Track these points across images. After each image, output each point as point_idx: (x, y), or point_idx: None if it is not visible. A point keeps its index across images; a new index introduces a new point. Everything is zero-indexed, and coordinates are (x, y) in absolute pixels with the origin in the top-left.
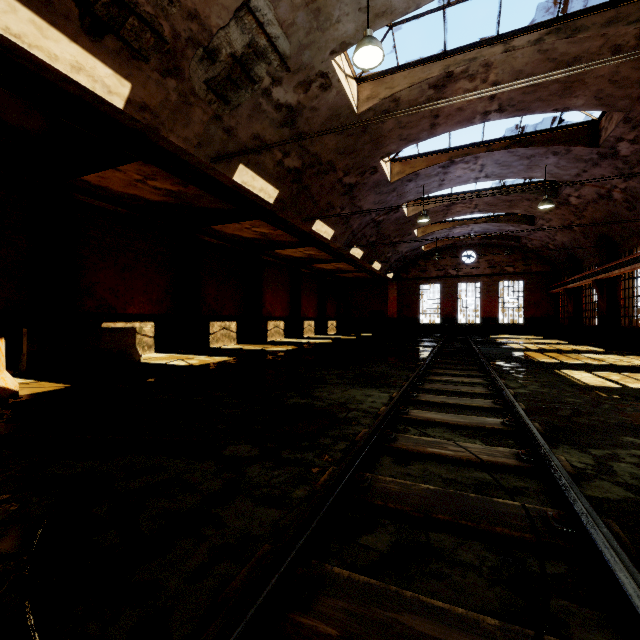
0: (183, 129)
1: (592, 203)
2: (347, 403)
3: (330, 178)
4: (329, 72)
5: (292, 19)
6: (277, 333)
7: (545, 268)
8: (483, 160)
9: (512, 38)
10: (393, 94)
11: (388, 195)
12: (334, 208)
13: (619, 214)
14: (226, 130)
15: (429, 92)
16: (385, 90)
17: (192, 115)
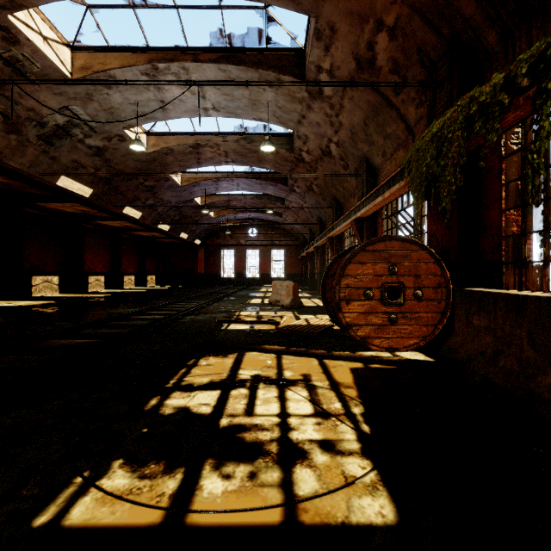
0: (20, 158)
1: (299, 211)
2: (122, 312)
3: (134, 182)
4: (124, 135)
5: (96, 114)
6: (98, 285)
7: (296, 243)
8: (237, 181)
9: (226, 136)
10: (168, 147)
11: (182, 192)
12: (140, 199)
13: (310, 218)
14: (51, 158)
15: (190, 149)
16: (164, 143)
17: (27, 151)
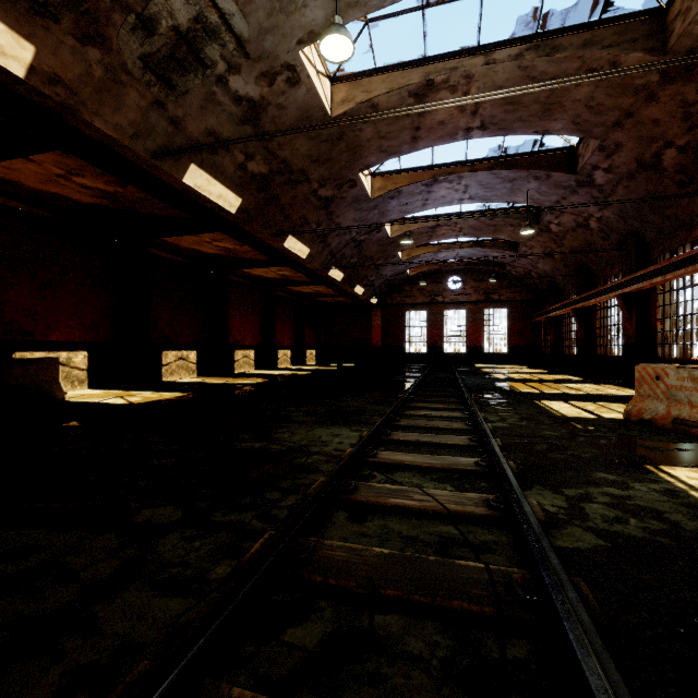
0: (113, 113)
1: (571, 231)
2: (310, 445)
3: (303, 189)
4: (297, 65)
5: None
6: (247, 364)
7: (528, 296)
8: (467, 180)
9: (493, 50)
10: (371, 99)
11: (369, 212)
12: (309, 223)
13: (595, 243)
14: (172, 121)
15: (409, 100)
16: (362, 93)
17: (125, 97)
